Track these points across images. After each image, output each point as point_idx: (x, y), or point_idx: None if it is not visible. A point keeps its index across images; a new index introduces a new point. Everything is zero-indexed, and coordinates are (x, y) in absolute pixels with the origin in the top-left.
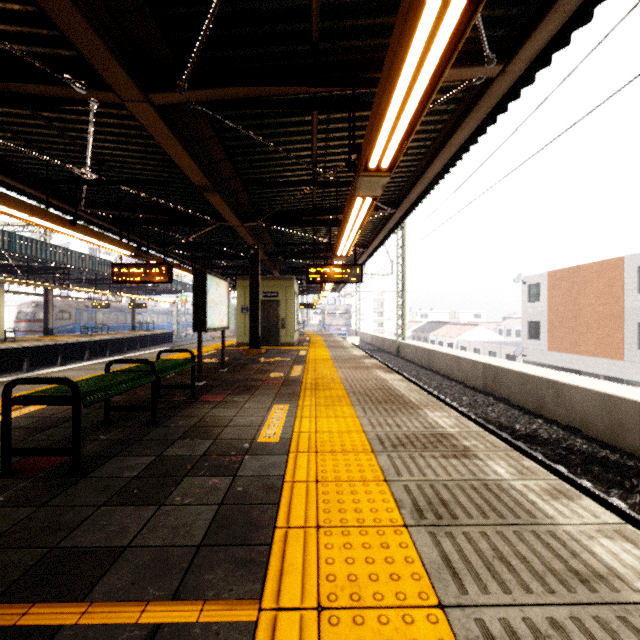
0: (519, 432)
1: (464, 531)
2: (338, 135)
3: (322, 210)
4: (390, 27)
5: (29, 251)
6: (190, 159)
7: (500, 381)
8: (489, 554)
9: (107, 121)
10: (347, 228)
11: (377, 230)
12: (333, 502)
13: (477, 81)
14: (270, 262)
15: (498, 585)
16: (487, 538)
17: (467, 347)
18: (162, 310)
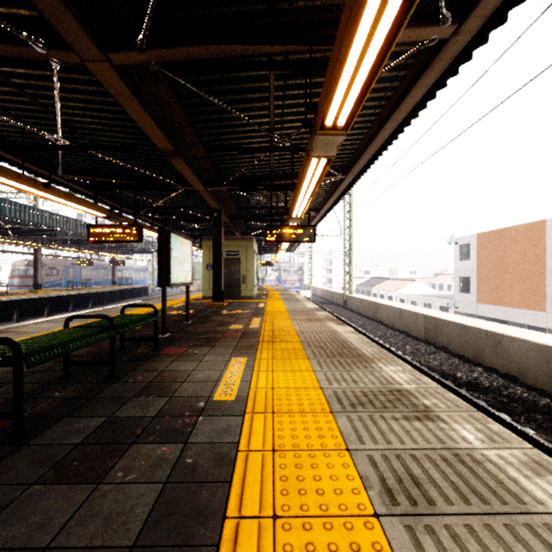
0: (461, 380)
1: (446, 524)
2: (294, 102)
3: (279, 176)
4: None
5: (18, 215)
6: (153, 123)
7: (440, 331)
8: None
9: (75, 87)
10: (302, 190)
11: (328, 195)
12: (291, 479)
13: (430, 42)
14: (232, 224)
15: None
16: (475, 535)
17: (405, 300)
18: (139, 267)
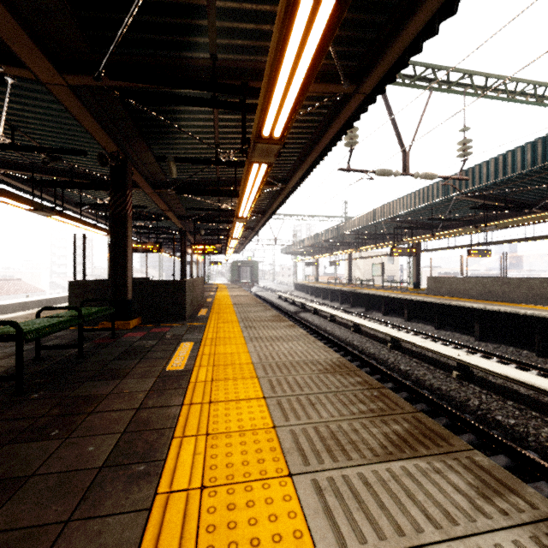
0: None
1: None
2: None
3: None
4: None
5: None
6: None
7: None
8: None
9: None
10: None
11: None
12: None
13: None
14: None
15: None
16: None
17: None
18: None
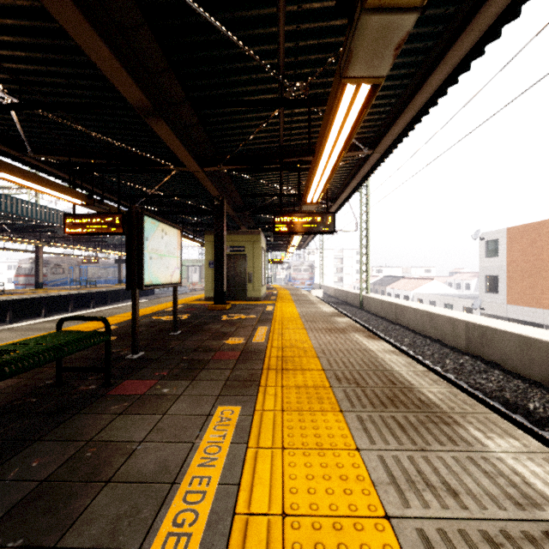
0: (537, 414)
1: None
2: (313, 26)
3: (290, 152)
4: None
5: (9, 209)
6: (110, 53)
7: (489, 343)
8: None
9: None
10: (323, 156)
11: (347, 180)
12: None
13: None
14: (237, 217)
15: None
16: None
17: (423, 299)
18: None
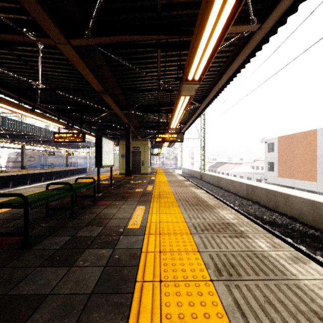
0: (266, 220)
1: (245, 284)
2: (171, 64)
3: (163, 104)
4: (199, 3)
5: (12, 126)
6: (93, 76)
7: (255, 193)
8: (262, 299)
9: (49, 56)
10: (176, 113)
11: (191, 115)
12: (169, 265)
13: (246, 33)
14: (136, 131)
15: (269, 321)
16: (259, 288)
17: (236, 175)
18: (81, 156)
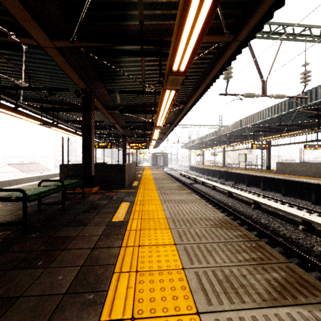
0: None
1: None
2: None
3: None
4: None
5: None
6: None
7: None
8: None
9: None
10: None
11: None
12: None
13: None
14: None
15: (4, 193)
16: None
17: None
18: None
